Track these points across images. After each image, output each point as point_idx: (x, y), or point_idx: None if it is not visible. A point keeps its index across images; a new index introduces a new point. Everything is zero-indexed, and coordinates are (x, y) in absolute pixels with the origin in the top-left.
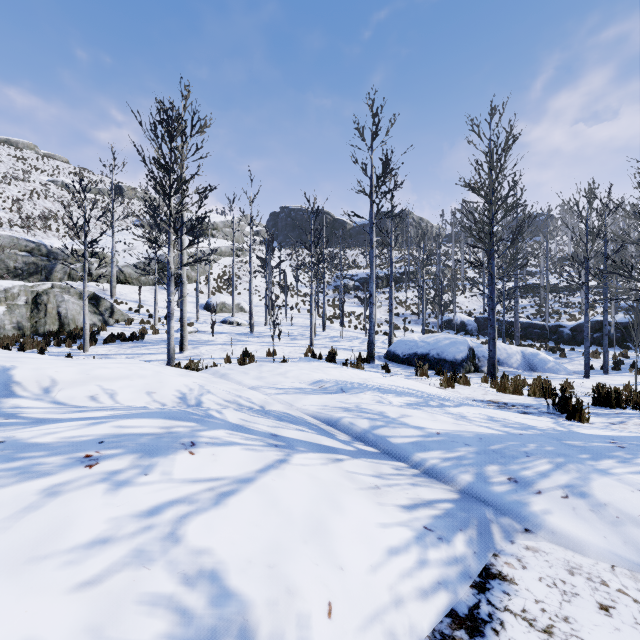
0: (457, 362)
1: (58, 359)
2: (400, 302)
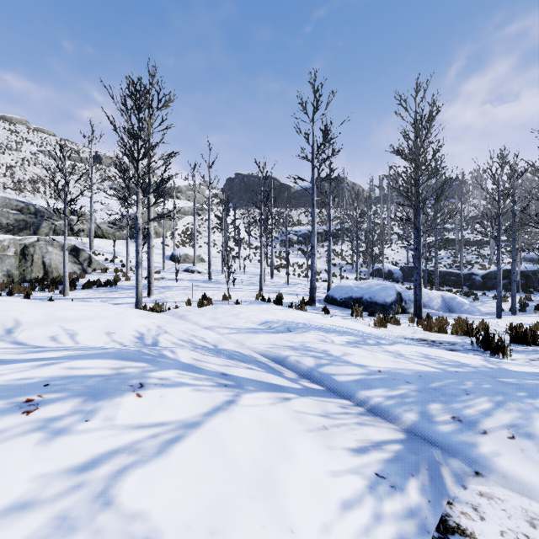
0: (387, 305)
1: (29, 302)
2: (336, 254)
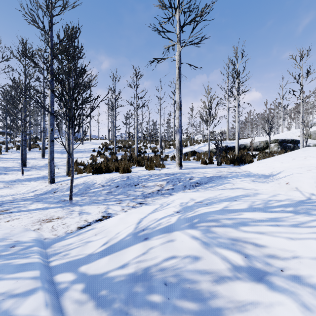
0: None
1: None
2: None
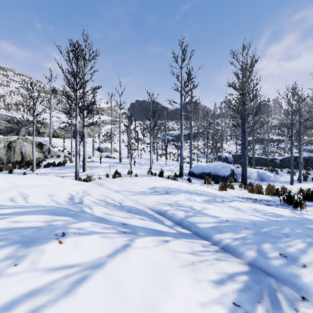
0: (225, 177)
1: (2, 175)
2: (195, 147)
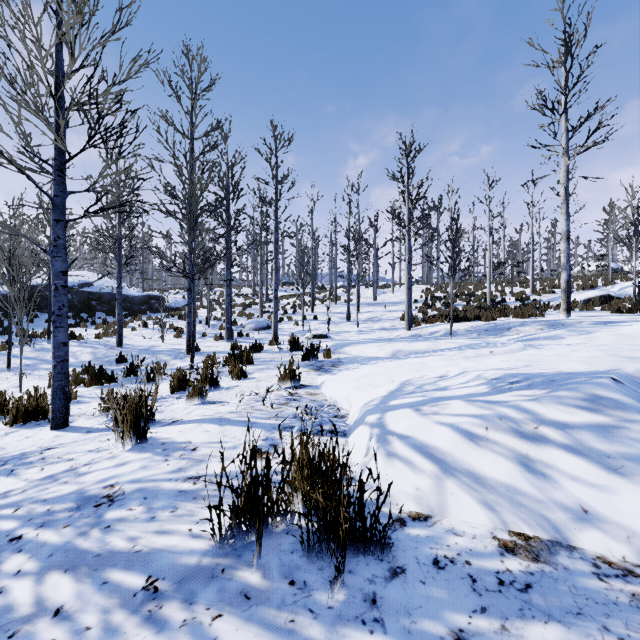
0: None
1: None
2: None
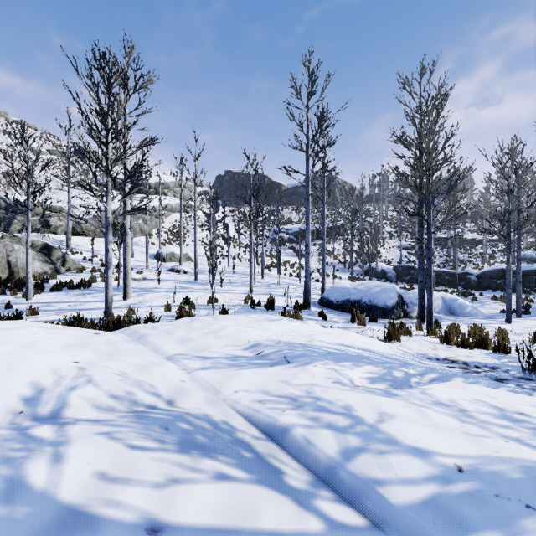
0: (388, 308)
1: None
2: (328, 253)
